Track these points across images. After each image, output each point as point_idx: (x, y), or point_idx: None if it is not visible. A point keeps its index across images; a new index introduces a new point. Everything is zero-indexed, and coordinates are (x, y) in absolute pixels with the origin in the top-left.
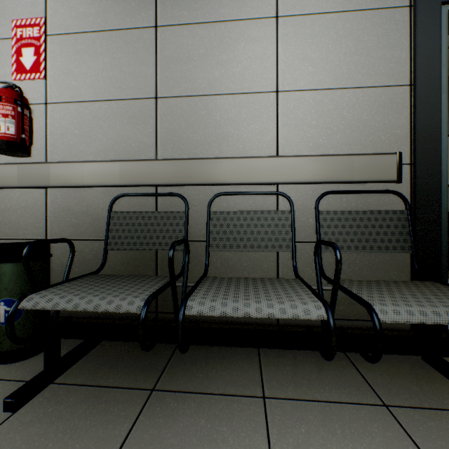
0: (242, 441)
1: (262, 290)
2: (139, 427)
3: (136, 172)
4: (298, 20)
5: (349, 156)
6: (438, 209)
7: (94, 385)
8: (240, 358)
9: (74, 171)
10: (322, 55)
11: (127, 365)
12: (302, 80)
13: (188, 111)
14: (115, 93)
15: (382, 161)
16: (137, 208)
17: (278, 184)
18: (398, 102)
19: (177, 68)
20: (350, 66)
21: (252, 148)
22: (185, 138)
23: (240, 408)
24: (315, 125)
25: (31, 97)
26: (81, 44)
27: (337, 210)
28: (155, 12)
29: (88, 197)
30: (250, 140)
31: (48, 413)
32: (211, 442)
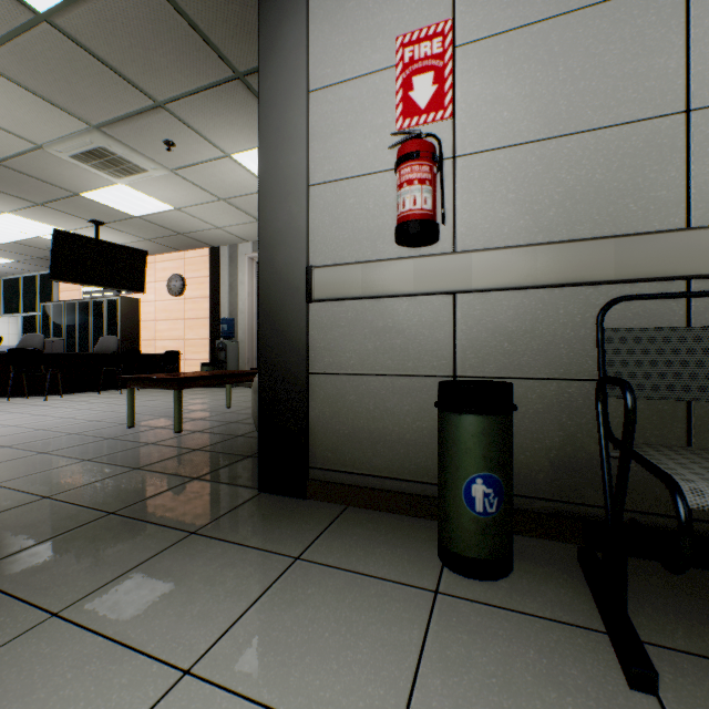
0: None
1: None
2: None
3: (652, 254)
4: None
5: None
6: None
7: None
8: None
9: (517, 262)
10: None
11: None
12: None
13: None
14: (590, 118)
15: None
16: (641, 321)
17: None
18: None
19: None
20: None
21: None
22: None
23: None
24: None
25: None
26: (518, 47)
27: None
28: None
29: (532, 305)
30: None
31: None
32: None
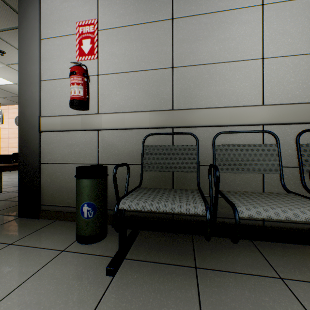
0: (286, 309)
1: (279, 200)
2: (204, 293)
3: (160, 118)
4: (279, 6)
5: None
6: None
7: (153, 262)
8: (244, 249)
9: (118, 119)
10: (298, 29)
11: (167, 249)
12: (283, 49)
13: (195, 75)
14: (144, 66)
15: None
16: (159, 143)
17: (264, 125)
18: None
19: (188, 46)
20: None
21: (243, 99)
22: (193, 94)
23: (269, 285)
24: (293, 81)
25: (88, 71)
26: (120, 34)
27: None
28: (172, 9)
29: (125, 136)
30: (242, 94)
31: (135, 278)
32: (263, 307)
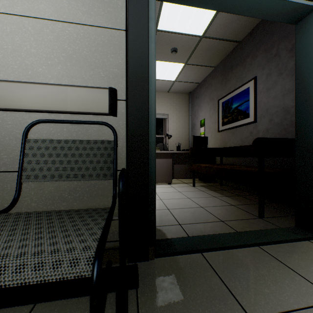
0: None
1: None
2: None
3: None
4: None
5: (64, 87)
6: (146, 140)
7: None
8: None
9: None
10: None
11: None
12: (21, 5)
13: None
14: None
15: (95, 94)
16: None
17: None
18: (116, 44)
19: None
20: (71, 2)
21: None
22: None
23: None
24: (35, 54)
25: None
26: None
27: (46, 139)
28: None
29: None
30: None
31: None
32: None
